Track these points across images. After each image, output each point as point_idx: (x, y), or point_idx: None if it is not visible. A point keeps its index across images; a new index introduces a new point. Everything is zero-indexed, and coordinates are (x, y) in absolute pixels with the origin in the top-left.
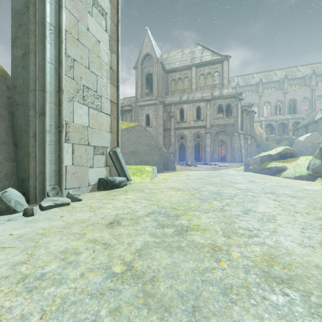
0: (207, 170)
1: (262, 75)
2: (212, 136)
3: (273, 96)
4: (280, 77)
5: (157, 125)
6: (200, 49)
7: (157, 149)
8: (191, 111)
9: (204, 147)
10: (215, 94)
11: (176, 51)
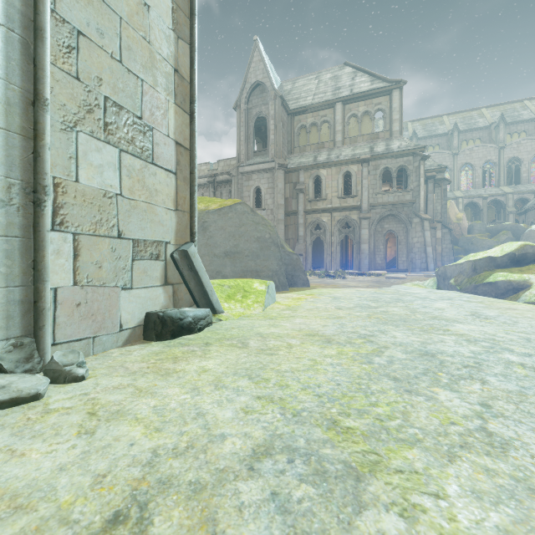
0: (367, 286)
1: (457, 117)
2: (372, 224)
3: (479, 154)
4: (491, 120)
5: (275, 206)
6: (351, 72)
7: (275, 247)
8: (335, 181)
9: (357, 244)
10: (378, 150)
11: (307, 77)
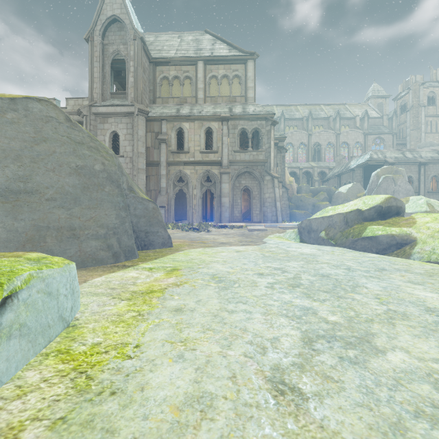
0: (240, 242)
1: (283, 109)
2: (231, 179)
3: (297, 137)
4: (303, 114)
5: (134, 154)
6: (211, 39)
7: (114, 186)
8: (197, 136)
9: (218, 198)
10: (236, 111)
11: (170, 34)
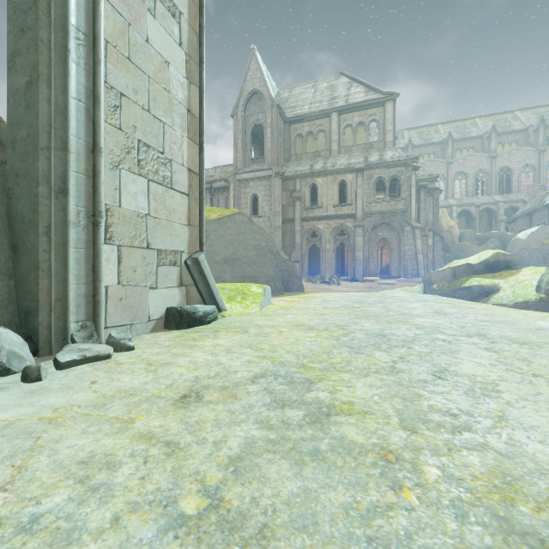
0: (357, 291)
1: (452, 126)
2: (366, 231)
3: (472, 163)
4: (484, 130)
5: (272, 213)
6: (346, 82)
7: (272, 254)
8: (331, 190)
9: (351, 251)
10: (372, 160)
11: (304, 85)
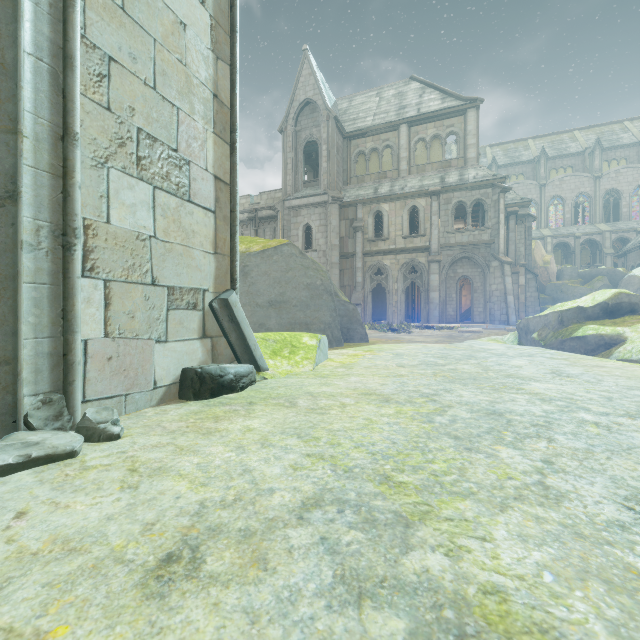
0: (435, 341)
1: (545, 141)
2: (443, 268)
3: (571, 185)
4: (585, 144)
5: (328, 247)
6: (418, 88)
7: (328, 295)
8: (399, 218)
9: (425, 292)
10: (450, 181)
11: (366, 94)
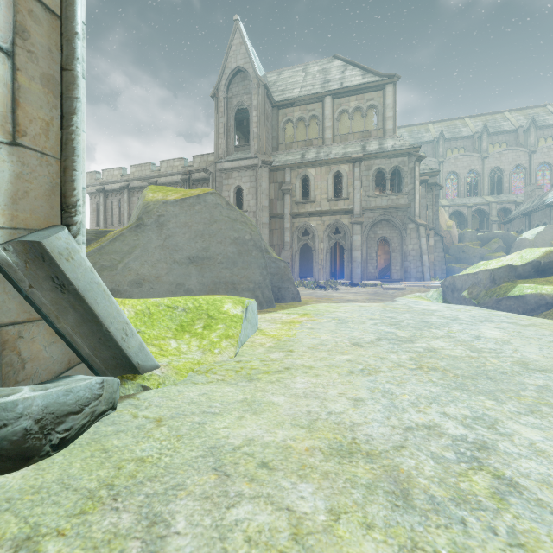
0: (367, 299)
1: (442, 126)
2: (365, 229)
3: (464, 163)
4: (474, 129)
5: (258, 208)
6: (340, 65)
7: (258, 251)
8: (324, 182)
9: (348, 251)
10: (370, 149)
11: (293, 69)
